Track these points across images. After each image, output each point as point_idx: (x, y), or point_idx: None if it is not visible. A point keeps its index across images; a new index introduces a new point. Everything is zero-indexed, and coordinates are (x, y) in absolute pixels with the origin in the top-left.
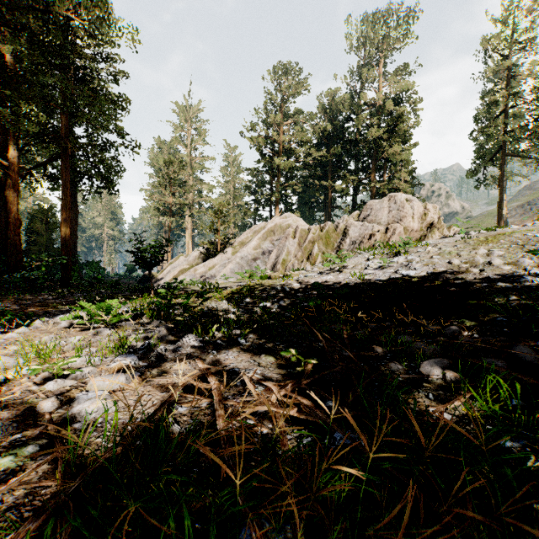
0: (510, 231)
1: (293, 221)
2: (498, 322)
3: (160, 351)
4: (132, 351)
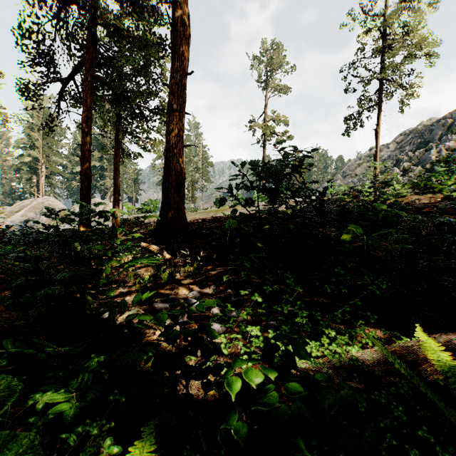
0: None
1: (52, 201)
2: None
3: None
4: None
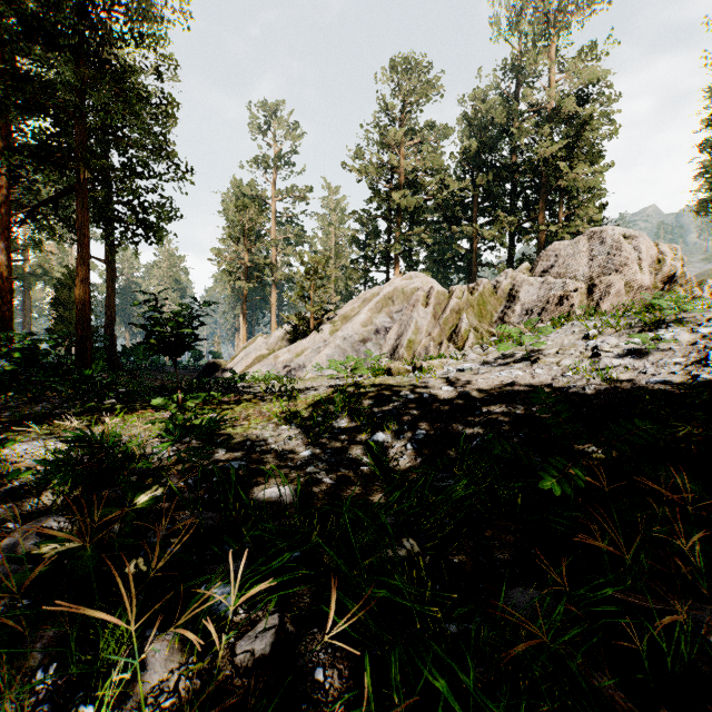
0: None
1: (422, 284)
2: None
3: None
4: None
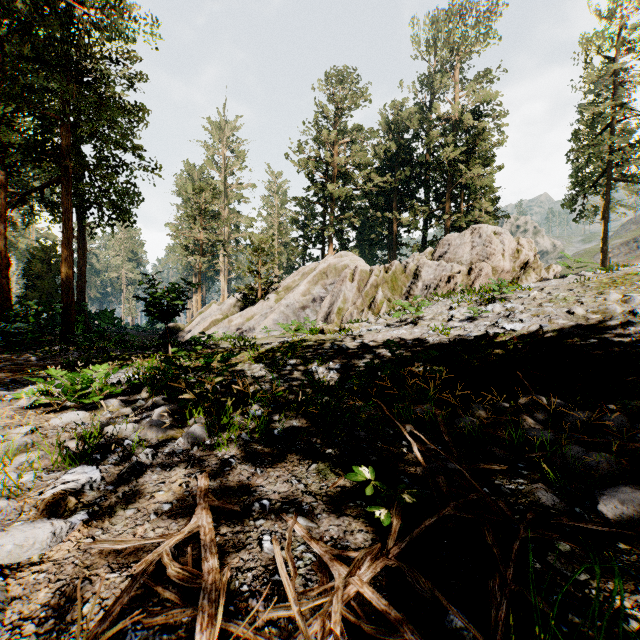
0: None
1: (350, 261)
2: None
3: (144, 458)
4: (98, 459)
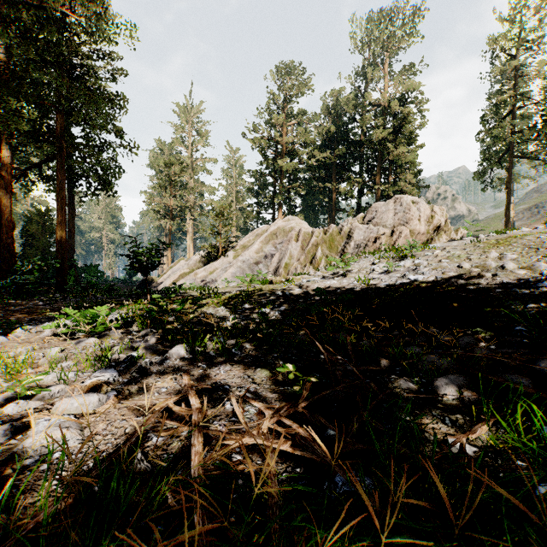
0: (522, 233)
1: (296, 224)
2: (517, 332)
3: (144, 365)
4: (114, 365)
